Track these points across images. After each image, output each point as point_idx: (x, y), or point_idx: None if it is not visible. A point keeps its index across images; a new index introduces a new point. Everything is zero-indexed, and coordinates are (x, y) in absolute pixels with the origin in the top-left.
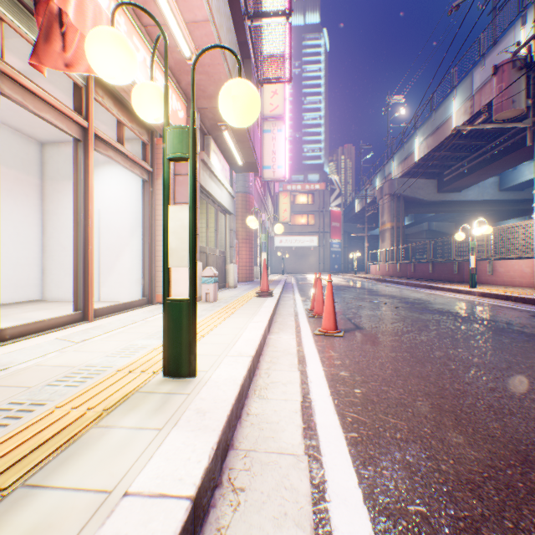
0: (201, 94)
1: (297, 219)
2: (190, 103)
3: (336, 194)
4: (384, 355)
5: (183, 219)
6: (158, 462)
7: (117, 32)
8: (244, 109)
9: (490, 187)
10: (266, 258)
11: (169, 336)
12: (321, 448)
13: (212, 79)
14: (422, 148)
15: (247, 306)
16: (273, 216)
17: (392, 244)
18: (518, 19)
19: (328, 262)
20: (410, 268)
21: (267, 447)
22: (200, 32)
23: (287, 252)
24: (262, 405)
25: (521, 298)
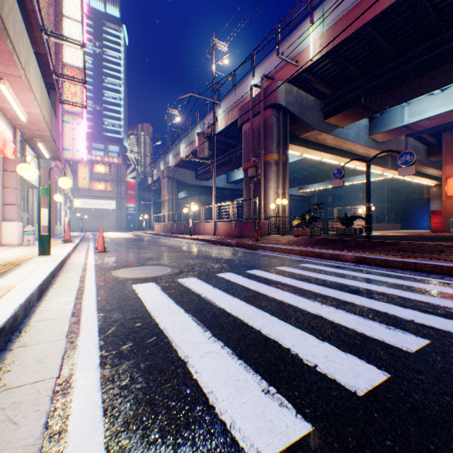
0: (27, 128)
1: (97, 185)
2: (17, 130)
3: (132, 168)
4: (119, 254)
5: (47, 212)
6: (53, 259)
7: (30, 166)
8: (68, 186)
9: (223, 180)
10: (69, 220)
11: (42, 244)
12: (89, 263)
13: (36, 126)
14: (185, 152)
15: (59, 246)
16: (73, 182)
17: (170, 210)
18: (218, 105)
19: (126, 222)
20: (175, 227)
21: (75, 263)
22: (34, 115)
23: (87, 212)
24: (73, 261)
25: (200, 239)
